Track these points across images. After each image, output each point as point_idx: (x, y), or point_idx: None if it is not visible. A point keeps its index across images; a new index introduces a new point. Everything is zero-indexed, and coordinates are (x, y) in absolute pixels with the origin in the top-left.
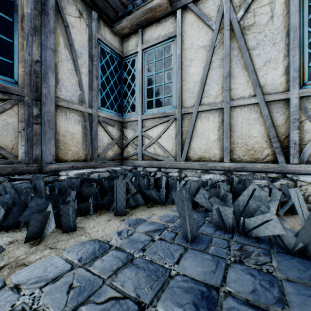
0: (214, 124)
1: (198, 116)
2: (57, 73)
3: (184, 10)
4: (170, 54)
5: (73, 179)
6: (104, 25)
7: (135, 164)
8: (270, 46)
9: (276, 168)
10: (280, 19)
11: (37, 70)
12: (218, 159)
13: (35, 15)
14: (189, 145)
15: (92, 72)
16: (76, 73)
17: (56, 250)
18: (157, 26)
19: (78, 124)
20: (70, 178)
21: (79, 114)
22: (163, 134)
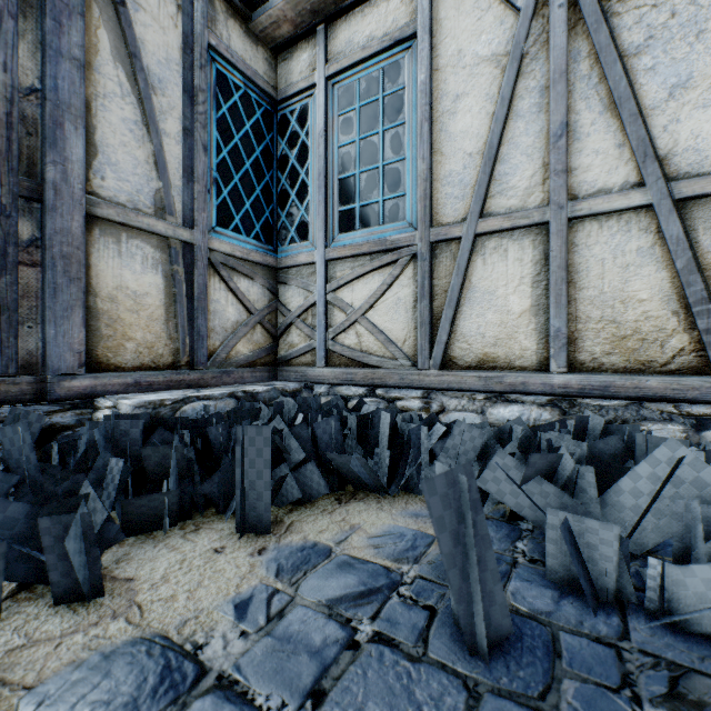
0: (522, 268)
1: (476, 247)
2: (91, 128)
3: None
4: (399, 84)
5: (123, 421)
6: (226, 12)
7: (308, 375)
8: (688, 43)
9: (707, 390)
10: None
11: (32, 115)
12: (534, 363)
13: None
14: (452, 325)
15: (192, 134)
16: (146, 131)
17: (0, 693)
18: (366, 14)
19: (153, 269)
20: (113, 418)
21: (156, 244)
22: (380, 299)
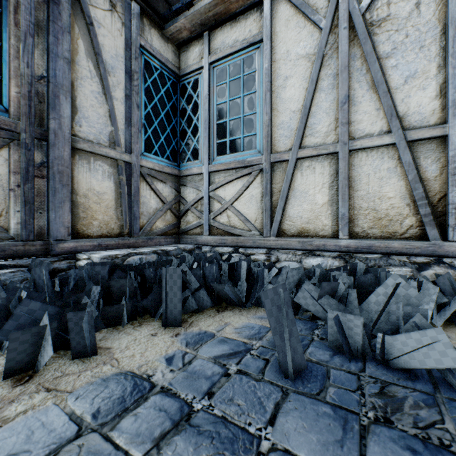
0: (323, 178)
1: (297, 165)
2: (74, 97)
3: (275, 0)
4: (253, 69)
5: (97, 266)
6: (150, 24)
7: (198, 240)
8: (415, 52)
9: (425, 249)
10: (431, 7)
11: (42, 91)
12: (330, 233)
13: (38, 4)
14: (283, 211)
15: (130, 98)
16: (105, 98)
17: (56, 394)
18: (233, 26)
19: (108, 178)
20: (92, 264)
21: (110, 163)
22: (241, 195)
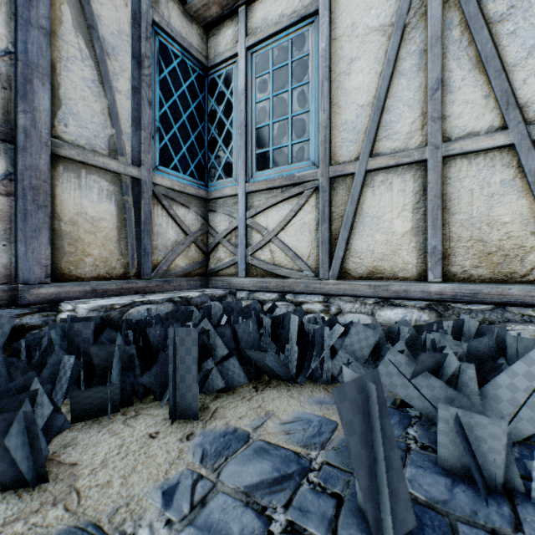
0: (404, 197)
1: (367, 181)
2: (56, 85)
3: None
4: (305, 51)
5: (77, 323)
6: None
7: (232, 284)
8: None
9: None
10: None
11: (6, 72)
12: (414, 274)
13: None
14: (347, 243)
15: (139, 91)
16: (102, 88)
17: None
18: None
19: (108, 199)
20: (69, 321)
21: (110, 179)
22: (289, 223)
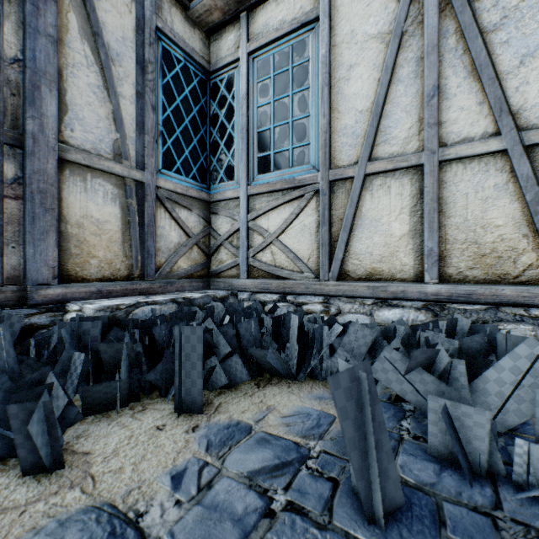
0: (402, 201)
1: (366, 184)
2: (62, 91)
3: None
4: (305, 57)
5: (85, 322)
6: (170, 2)
7: (233, 285)
8: (535, 21)
9: None
10: None
11: (15, 79)
12: (412, 275)
13: None
14: (347, 245)
15: (143, 96)
16: (107, 94)
17: None
18: (279, 3)
19: (112, 202)
20: (77, 320)
21: (115, 182)
22: (290, 225)
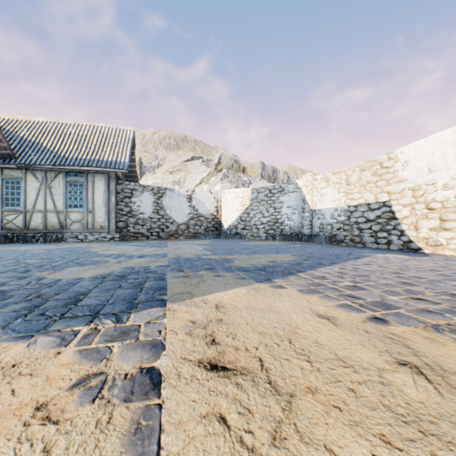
0: (41, 217)
1: (34, 213)
2: None
3: (27, 170)
4: (20, 185)
5: None
6: None
7: None
8: (59, 195)
9: (60, 232)
10: (62, 188)
11: None
12: (42, 229)
13: None
14: (30, 224)
15: None
16: None
17: None
18: (12, 170)
19: None
20: None
21: None
22: (16, 219)
